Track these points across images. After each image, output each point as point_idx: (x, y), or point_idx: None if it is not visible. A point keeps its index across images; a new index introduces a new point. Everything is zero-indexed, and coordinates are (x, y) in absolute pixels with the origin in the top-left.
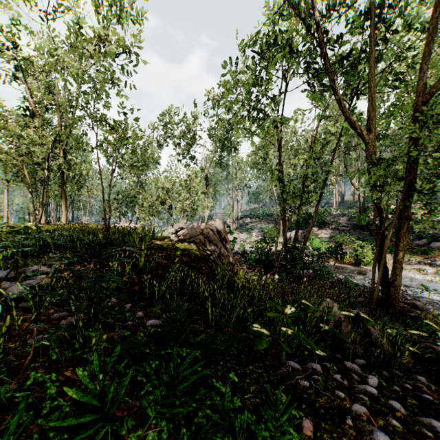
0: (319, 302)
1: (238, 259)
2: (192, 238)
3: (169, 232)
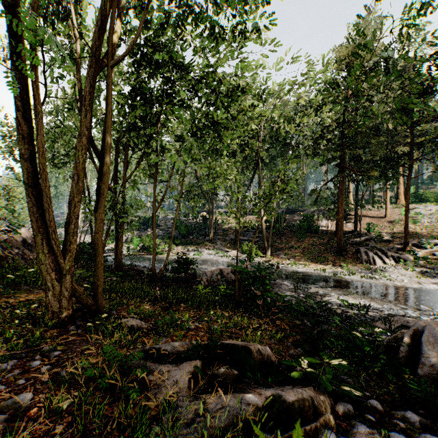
0: None
1: None
2: None
3: None
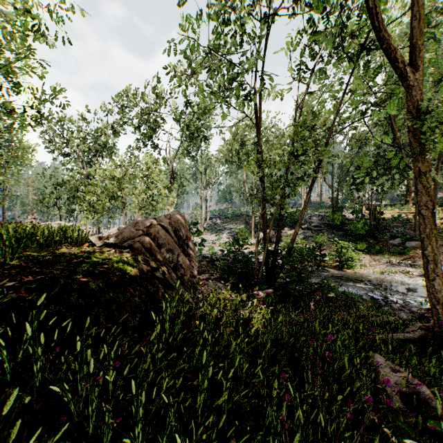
0: (353, 357)
1: (207, 265)
2: (129, 240)
3: (109, 232)
